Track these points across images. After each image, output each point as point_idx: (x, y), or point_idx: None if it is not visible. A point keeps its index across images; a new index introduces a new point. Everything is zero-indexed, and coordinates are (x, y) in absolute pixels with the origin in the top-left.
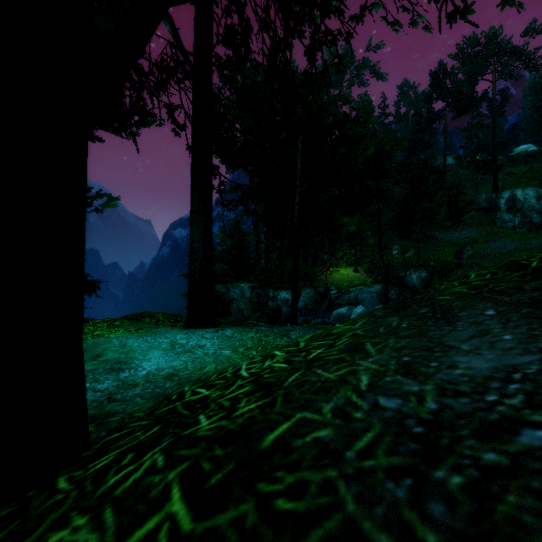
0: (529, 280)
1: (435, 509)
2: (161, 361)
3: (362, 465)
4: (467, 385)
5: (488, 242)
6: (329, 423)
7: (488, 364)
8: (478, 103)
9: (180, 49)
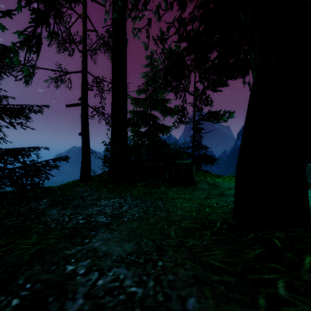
0: None
1: None
2: None
3: None
4: None
5: None
6: None
7: None
8: None
9: None
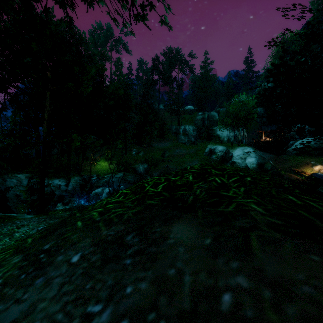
0: (133, 207)
1: None
2: None
3: None
4: None
5: (175, 149)
6: None
7: None
8: (172, 81)
9: None
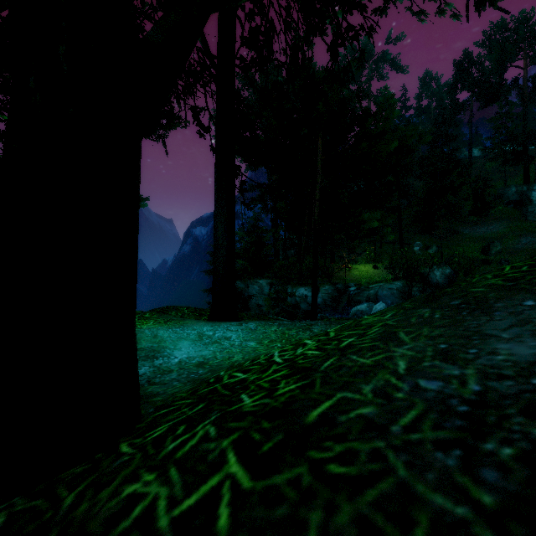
0: None
1: (488, 475)
2: (191, 350)
3: (408, 438)
4: (511, 370)
5: (518, 237)
6: (370, 401)
7: (531, 351)
8: (507, 91)
9: (207, 54)
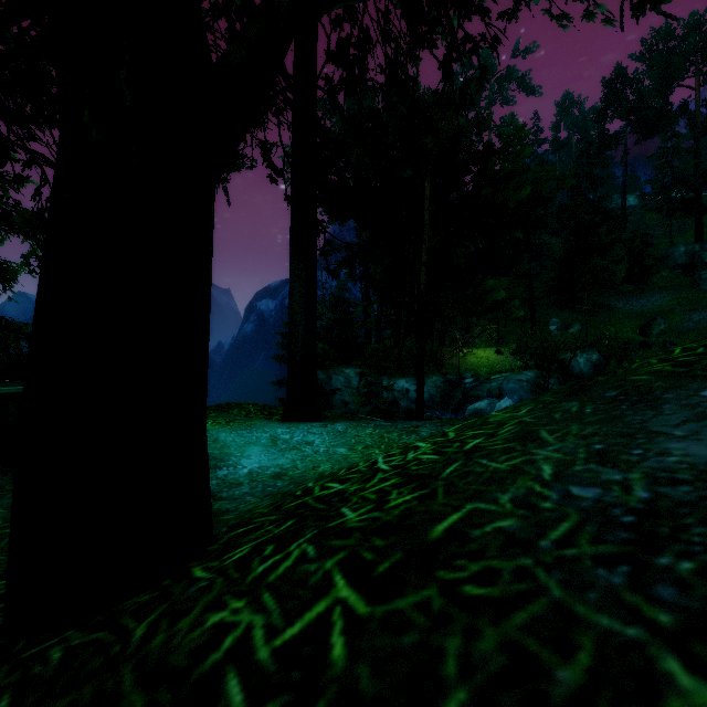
0: None
1: (664, 592)
2: (263, 458)
3: (562, 553)
4: (687, 473)
5: (688, 313)
6: (510, 513)
7: None
8: (673, 120)
9: (282, 73)
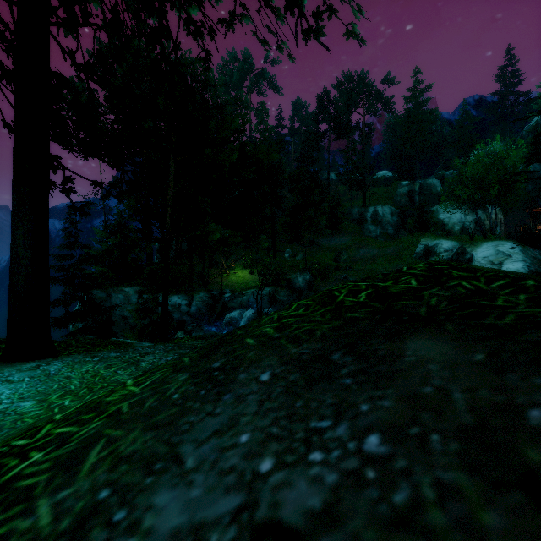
0: (326, 321)
1: None
2: None
3: None
4: None
5: (358, 248)
6: None
7: (177, 519)
8: (352, 131)
9: None
